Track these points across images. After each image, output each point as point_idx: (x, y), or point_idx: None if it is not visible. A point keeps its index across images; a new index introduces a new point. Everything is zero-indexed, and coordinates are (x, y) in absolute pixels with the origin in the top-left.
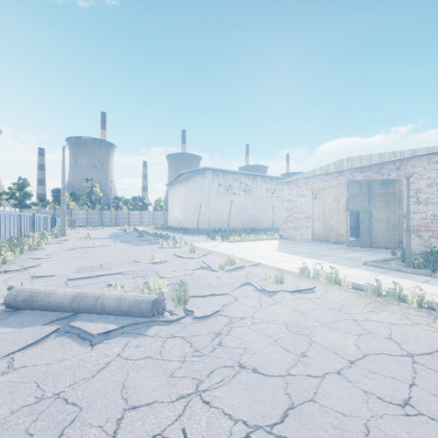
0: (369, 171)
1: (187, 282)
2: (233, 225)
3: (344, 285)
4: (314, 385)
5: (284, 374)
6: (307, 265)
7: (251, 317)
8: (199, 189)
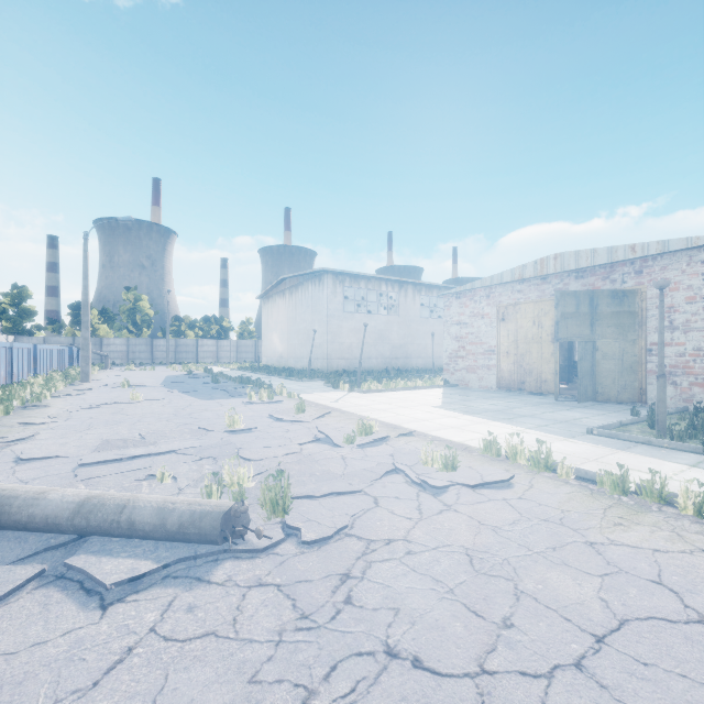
0: (592, 276)
1: (288, 473)
2: (367, 363)
3: (562, 472)
4: (535, 698)
5: (474, 670)
6: (496, 435)
7: (404, 539)
8: (312, 305)
